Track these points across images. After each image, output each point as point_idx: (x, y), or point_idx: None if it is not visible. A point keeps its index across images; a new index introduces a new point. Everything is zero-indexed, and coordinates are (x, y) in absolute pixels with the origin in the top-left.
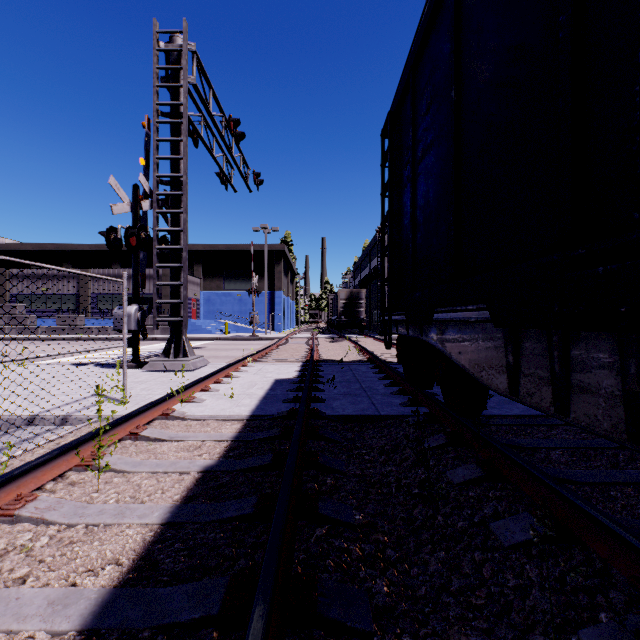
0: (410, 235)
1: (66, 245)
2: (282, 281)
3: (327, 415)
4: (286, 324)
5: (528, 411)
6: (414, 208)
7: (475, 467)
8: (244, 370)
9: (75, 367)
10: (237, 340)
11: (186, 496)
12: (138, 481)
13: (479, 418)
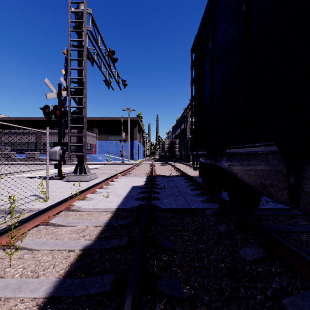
0: (209, 104)
1: (31, 118)
2: (137, 135)
3: (161, 208)
4: (139, 157)
5: (276, 206)
6: (212, 88)
7: (258, 248)
8: (116, 181)
9: (28, 179)
10: (114, 165)
11: (68, 271)
12: (40, 257)
13: (260, 216)
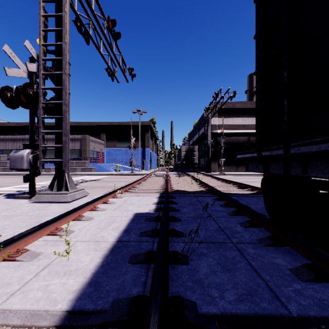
0: None
1: None
2: (149, 142)
3: (198, 315)
4: (152, 166)
5: None
6: None
7: None
8: (112, 202)
9: None
10: (122, 175)
11: None
12: None
13: None
